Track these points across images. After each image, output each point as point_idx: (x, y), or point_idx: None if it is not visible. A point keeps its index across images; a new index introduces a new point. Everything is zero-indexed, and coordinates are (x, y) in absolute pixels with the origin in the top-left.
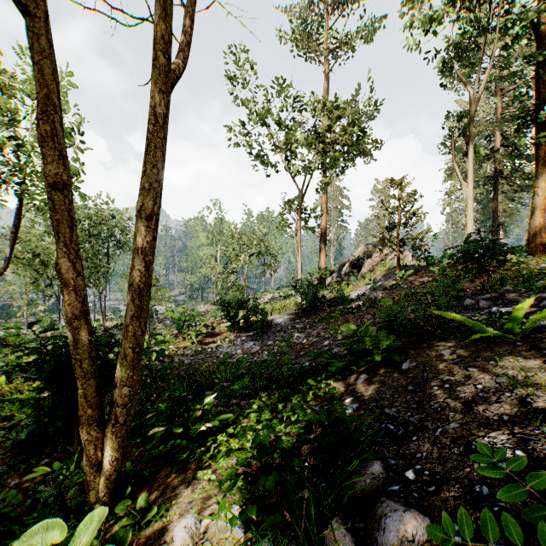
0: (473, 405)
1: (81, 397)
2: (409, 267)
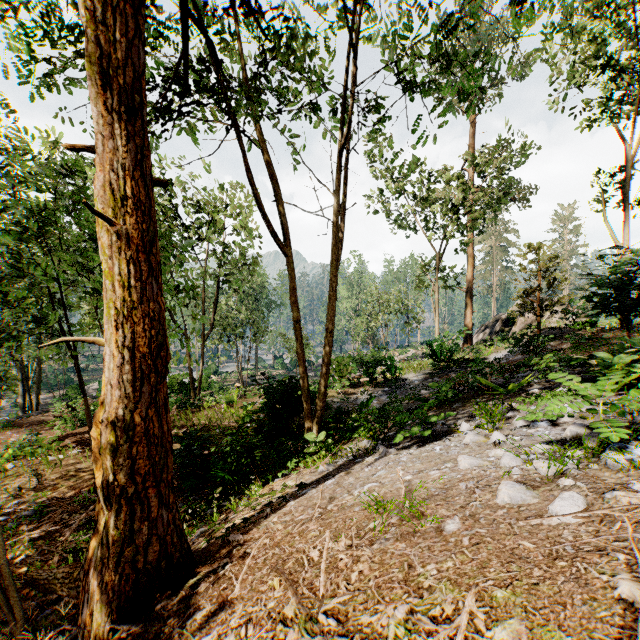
0: (457, 415)
1: (305, 404)
2: (558, 330)
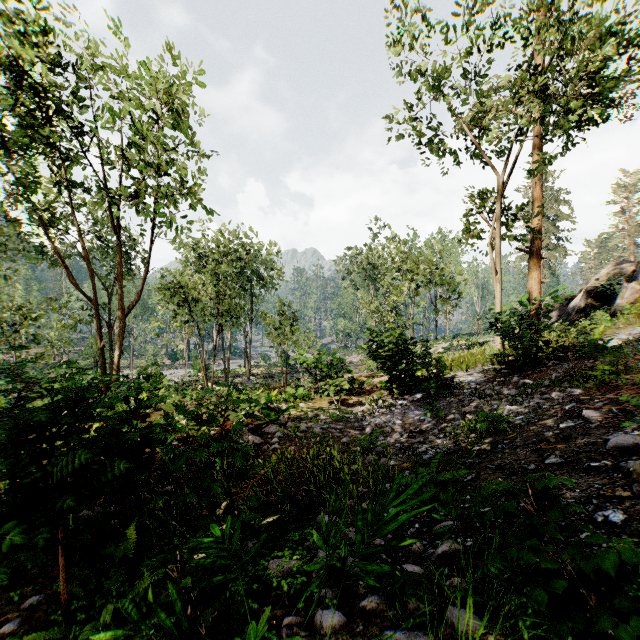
0: None
1: None
2: None
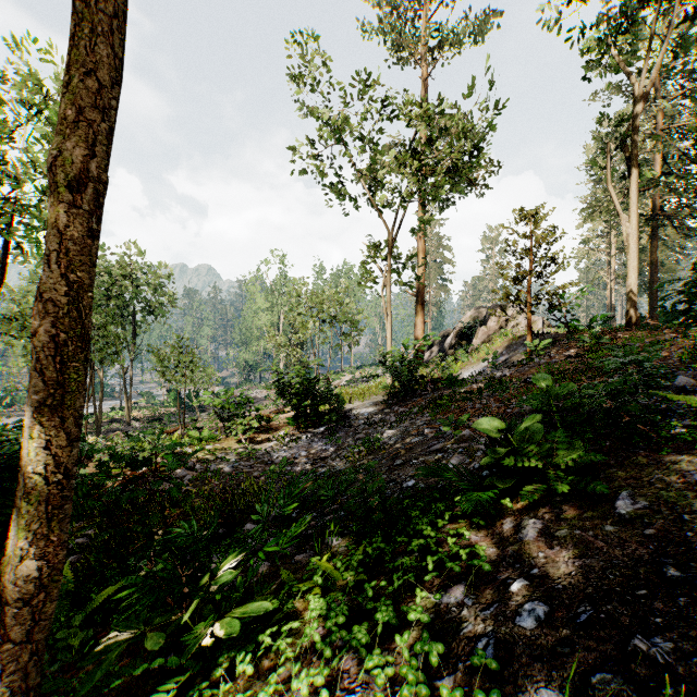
0: None
1: None
2: (542, 336)
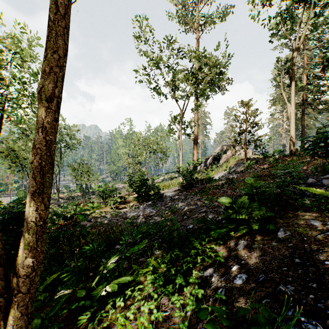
0: None
1: None
2: (251, 159)
